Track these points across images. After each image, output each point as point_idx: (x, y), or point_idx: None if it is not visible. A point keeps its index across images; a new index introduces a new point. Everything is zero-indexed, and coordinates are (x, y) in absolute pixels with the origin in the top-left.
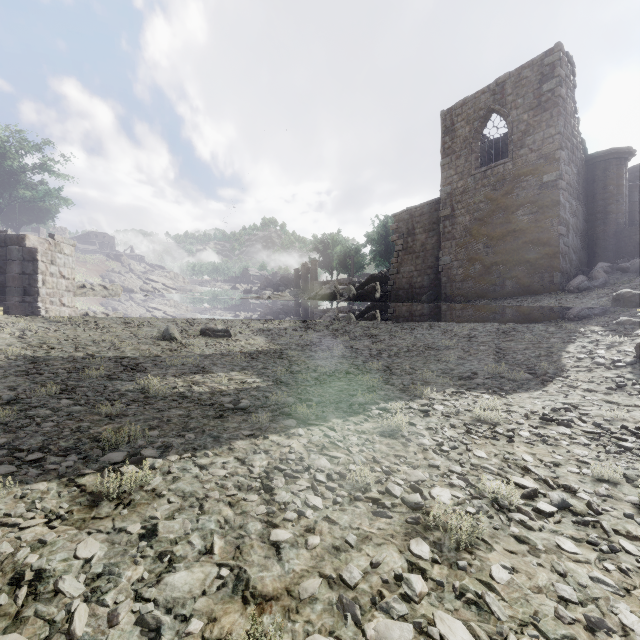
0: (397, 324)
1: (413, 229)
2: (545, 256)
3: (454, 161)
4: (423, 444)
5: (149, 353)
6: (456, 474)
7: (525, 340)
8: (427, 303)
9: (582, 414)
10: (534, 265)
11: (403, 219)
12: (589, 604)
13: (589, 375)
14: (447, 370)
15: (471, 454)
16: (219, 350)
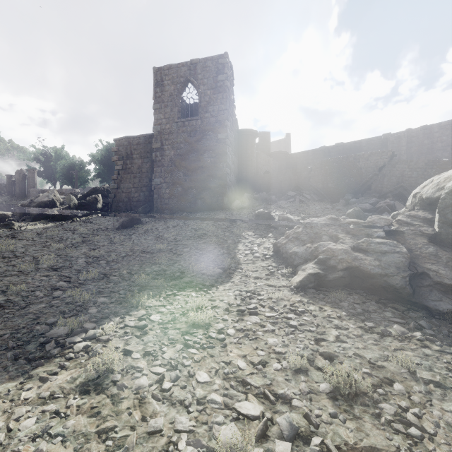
0: (117, 231)
1: (131, 154)
2: (219, 186)
3: (163, 108)
4: (141, 387)
5: None
6: (184, 433)
7: (213, 242)
8: (143, 214)
9: (260, 299)
10: (214, 191)
11: (123, 144)
12: None
13: (254, 266)
14: (161, 271)
15: (195, 381)
16: None
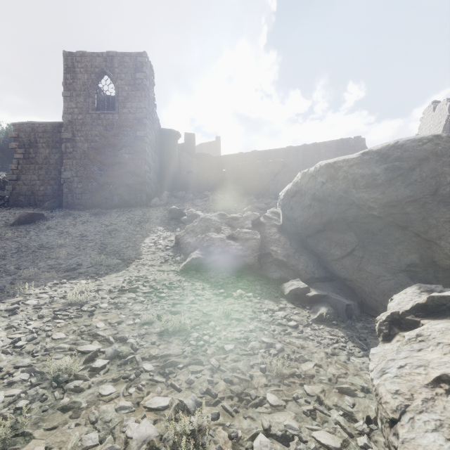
0: (11, 227)
1: (36, 142)
2: (138, 183)
3: (75, 97)
4: None
5: None
6: (23, 368)
7: (121, 237)
8: (50, 209)
9: (145, 281)
10: (132, 188)
11: (24, 130)
12: (108, 437)
13: (153, 256)
14: (56, 265)
15: (50, 339)
16: None
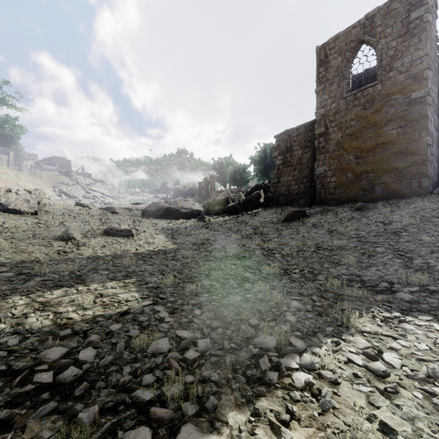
0: (282, 224)
1: (291, 147)
2: (413, 164)
3: (328, 87)
4: None
5: (29, 256)
6: None
7: (426, 241)
8: (304, 206)
9: None
10: (403, 172)
11: (283, 139)
12: None
13: None
14: (352, 276)
15: None
16: (113, 251)
